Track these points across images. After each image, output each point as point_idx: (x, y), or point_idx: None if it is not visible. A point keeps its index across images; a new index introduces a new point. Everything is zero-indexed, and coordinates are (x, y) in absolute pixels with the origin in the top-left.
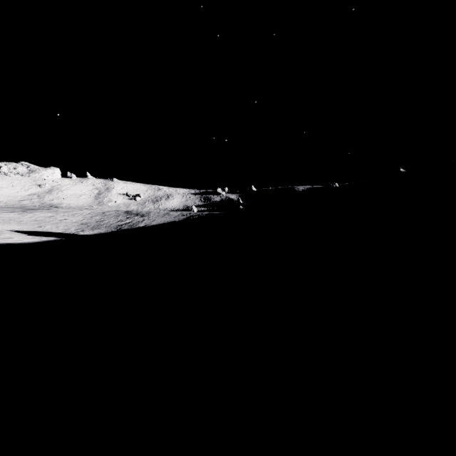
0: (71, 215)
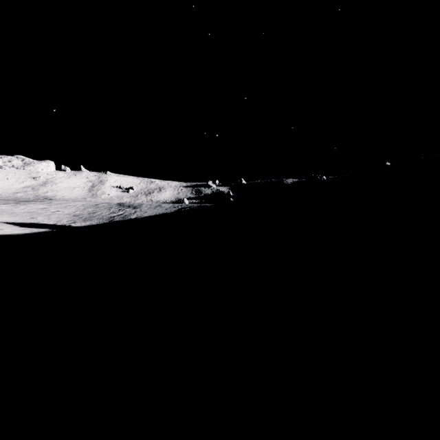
0: (64, 207)
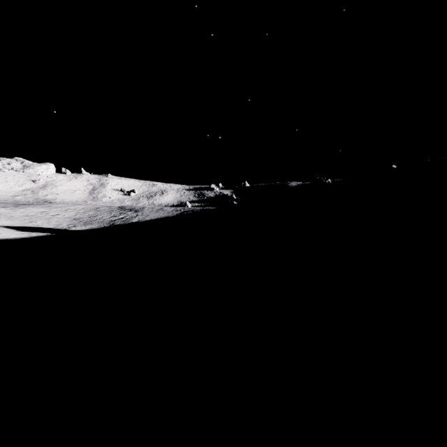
0: (64, 210)
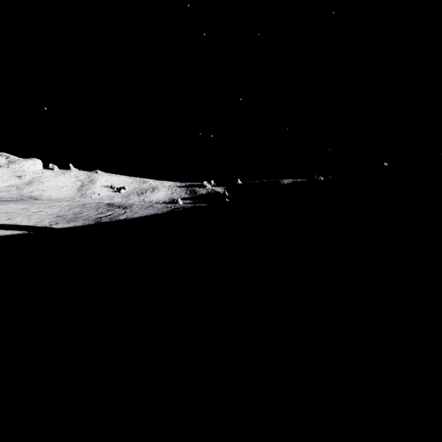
0: (47, 207)
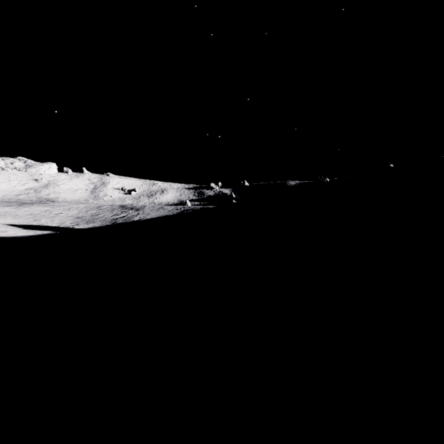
0: (67, 209)
